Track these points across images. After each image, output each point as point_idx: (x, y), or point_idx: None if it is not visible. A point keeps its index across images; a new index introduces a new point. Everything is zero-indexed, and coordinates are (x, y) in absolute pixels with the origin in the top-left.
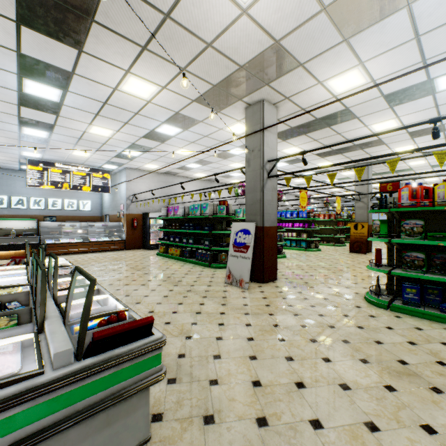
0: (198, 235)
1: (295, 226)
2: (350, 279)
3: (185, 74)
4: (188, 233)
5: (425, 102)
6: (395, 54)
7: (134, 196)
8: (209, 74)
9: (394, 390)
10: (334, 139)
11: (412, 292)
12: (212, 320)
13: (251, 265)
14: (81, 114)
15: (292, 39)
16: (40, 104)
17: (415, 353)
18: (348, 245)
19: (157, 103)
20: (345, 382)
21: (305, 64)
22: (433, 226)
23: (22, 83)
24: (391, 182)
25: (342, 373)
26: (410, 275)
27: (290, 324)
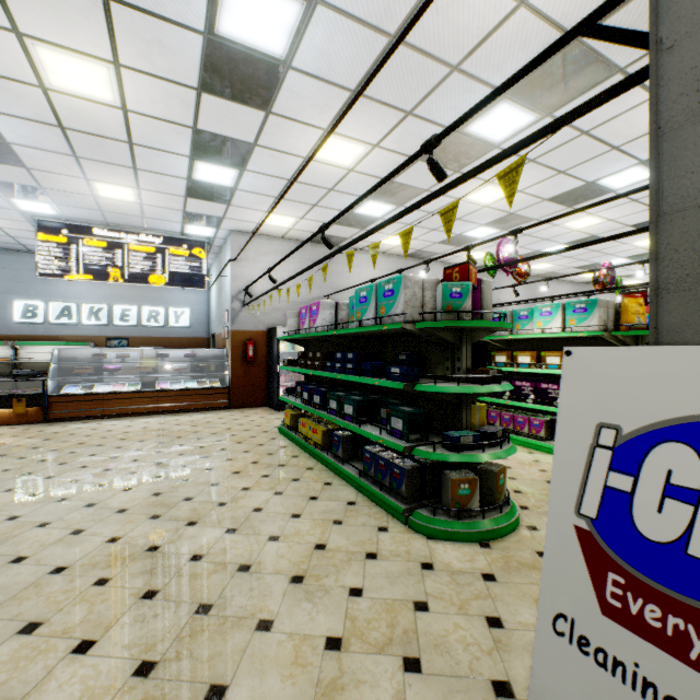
0: (374, 390)
1: None
2: None
3: None
4: (347, 379)
5: None
6: None
7: (246, 292)
8: None
9: None
10: None
11: None
12: None
13: None
14: None
15: None
16: None
17: None
18: None
19: None
20: None
21: None
22: None
23: None
24: None
25: None
26: None
27: None
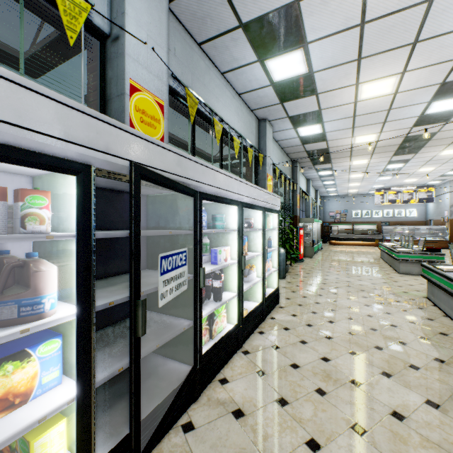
0: None
1: None
2: None
3: None
4: None
5: None
6: None
7: None
8: None
9: None
10: None
11: None
12: None
13: None
14: (413, 167)
15: None
16: (391, 169)
17: None
18: None
19: None
20: None
21: None
22: None
23: (386, 166)
24: None
25: None
26: None
27: None
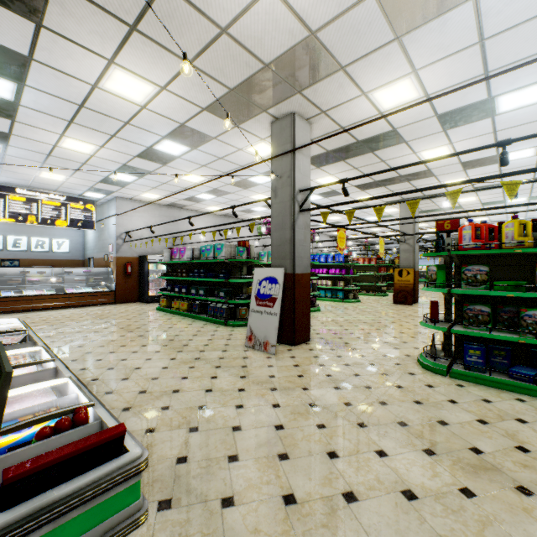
0: (211, 285)
1: (330, 273)
2: (398, 337)
3: (186, 55)
4: (198, 281)
5: (483, 125)
6: (454, 61)
7: (128, 234)
8: (224, 72)
9: (472, 495)
10: (377, 167)
11: (475, 354)
12: (227, 400)
13: (278, 322)
14: (47, 120)
15: (332, 31)
16: None
17: (489, 436)
18: (390, 295)
19: (155, 110)
20: (410, 488)
21: (347, 67)
22: (499, 272)
23: None
24: (450, 219)
25: (403, 472)
26: (474, 333)
27: (331, 402)
